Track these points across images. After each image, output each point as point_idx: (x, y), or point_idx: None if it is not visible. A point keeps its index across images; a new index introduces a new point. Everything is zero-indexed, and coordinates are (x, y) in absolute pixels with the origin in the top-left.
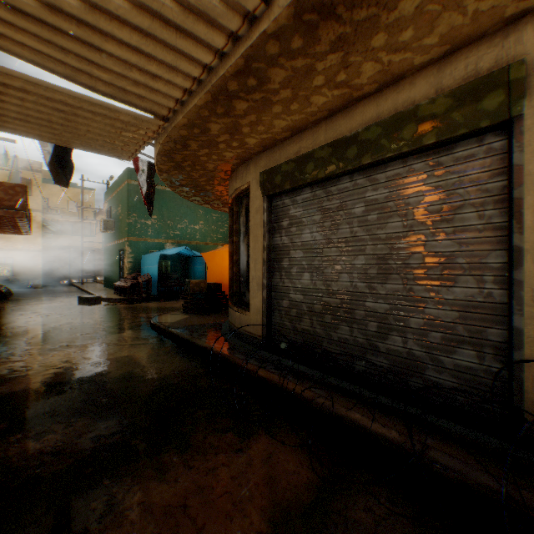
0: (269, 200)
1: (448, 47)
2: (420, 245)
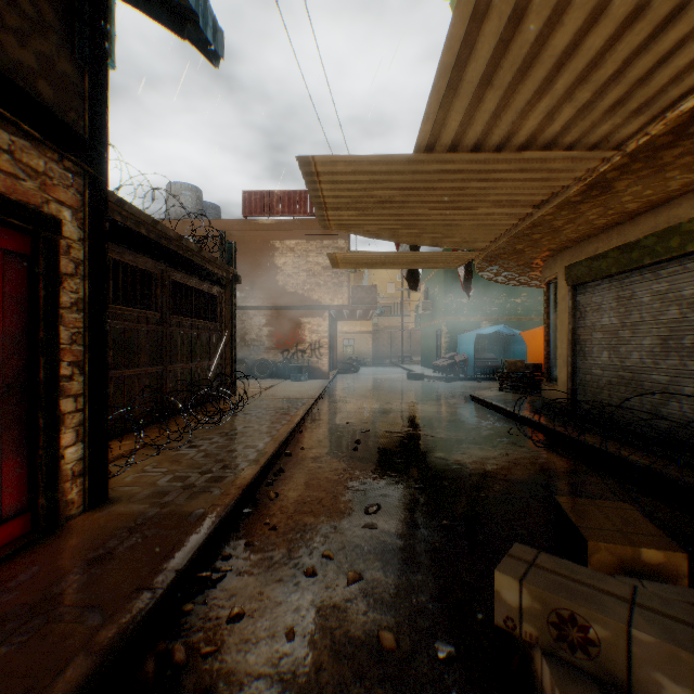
0: (572, 289)
1: (693, 185)
2: (690, 329)
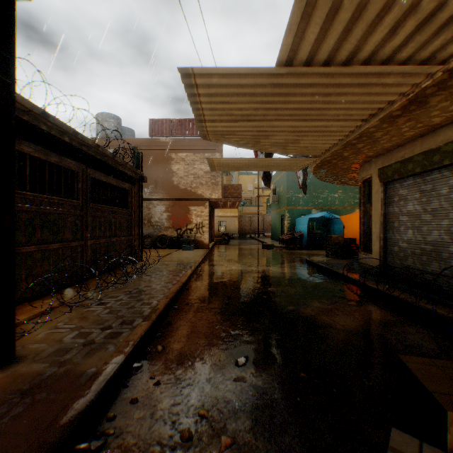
0: (384, 185)
1: None
2: None
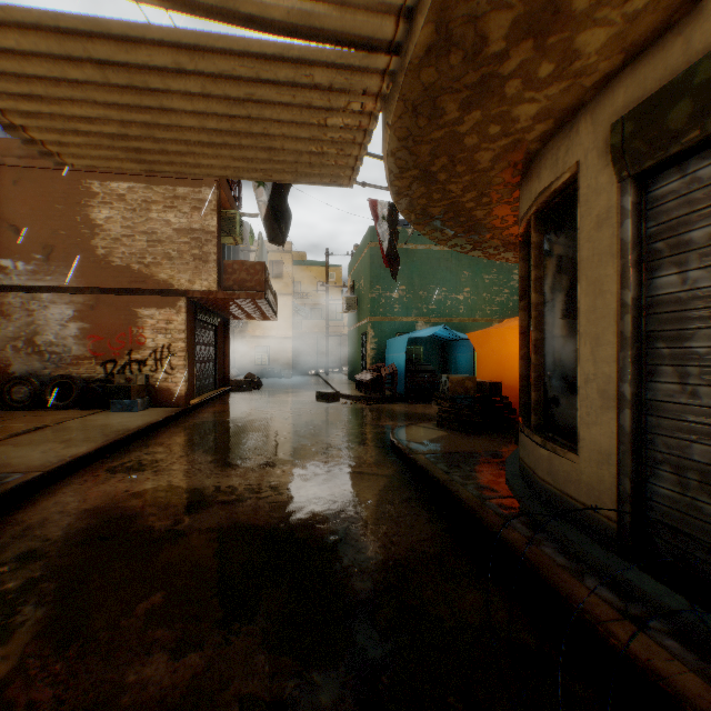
0: (636, 188)
1: None
2: None
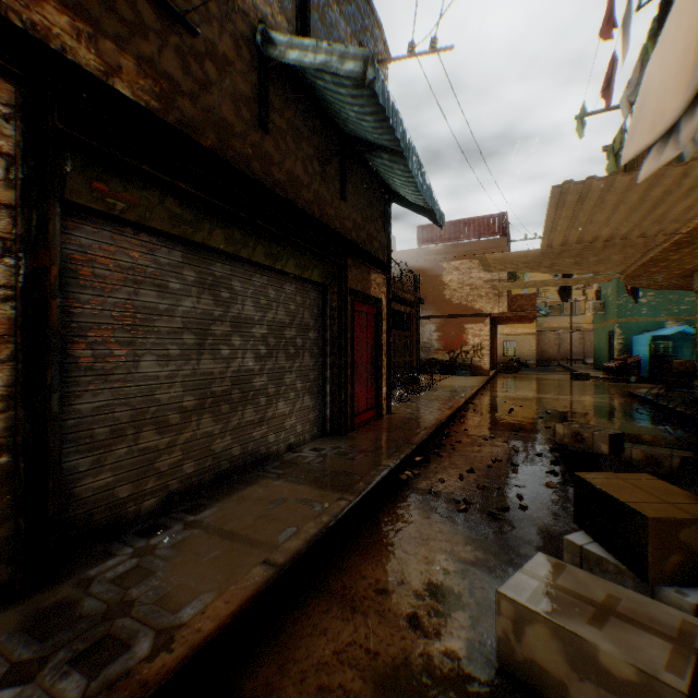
0: None
1: None
2: None
